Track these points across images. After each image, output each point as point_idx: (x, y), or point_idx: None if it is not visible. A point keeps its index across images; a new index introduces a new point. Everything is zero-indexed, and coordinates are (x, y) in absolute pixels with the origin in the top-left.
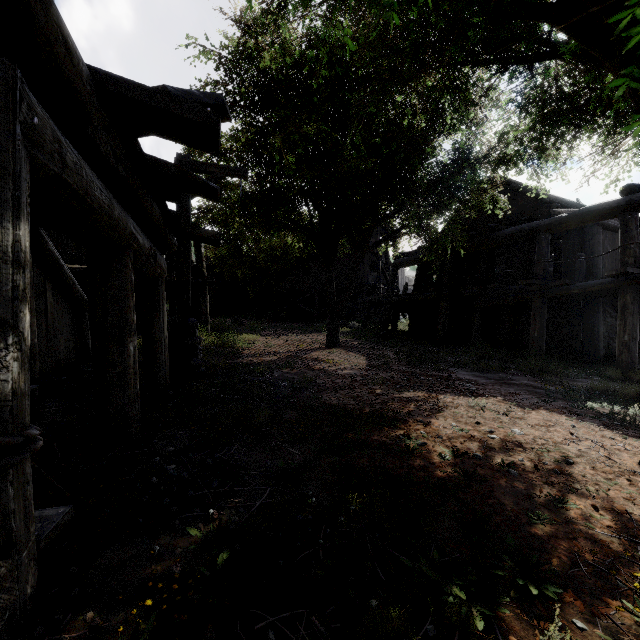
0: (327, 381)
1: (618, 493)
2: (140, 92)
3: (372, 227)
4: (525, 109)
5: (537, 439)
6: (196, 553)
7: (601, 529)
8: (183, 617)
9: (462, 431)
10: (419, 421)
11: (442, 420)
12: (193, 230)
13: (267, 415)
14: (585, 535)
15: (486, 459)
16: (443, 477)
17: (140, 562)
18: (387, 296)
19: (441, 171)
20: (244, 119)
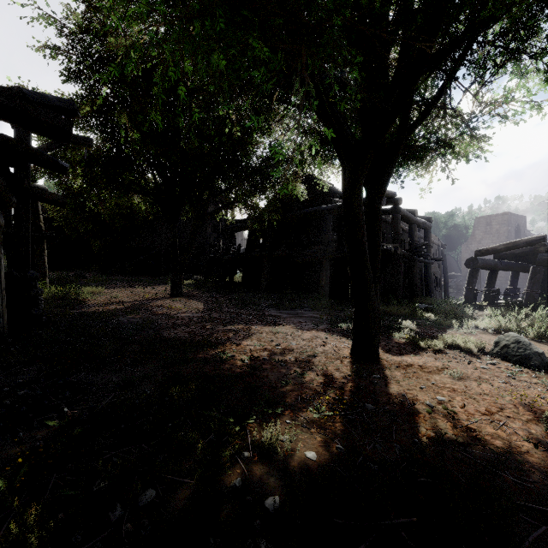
0: (168, 322)
1: (333, 367)
2: (0, 96)
3: (210, 199)
4: (305, 136)
5: (304, 346)
6: (55, 436)
7: (317, 384)
8: (50, 462)
9: (260, 346)
10: (234, 343)
11: (250, 341)
12: (37, 192)
13: (113, 349)
14: (308, 388)
15: (270, 360)
16: (240, 372)
17: (5, 448)
18: (224, 254)
19: (261, 163)
20: (89, 87)
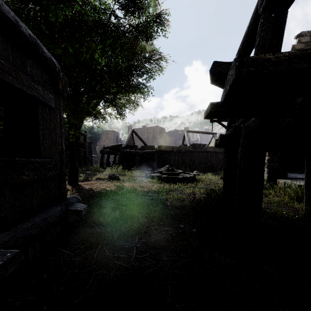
0: None
1: None
2: None
3: None
4: None
5: None
6: None
7: None
8: None
9: None
10: None
11: None
12: None
13: None
14: None
15: None
16: None
17: None
18: None
19: None
20: None
